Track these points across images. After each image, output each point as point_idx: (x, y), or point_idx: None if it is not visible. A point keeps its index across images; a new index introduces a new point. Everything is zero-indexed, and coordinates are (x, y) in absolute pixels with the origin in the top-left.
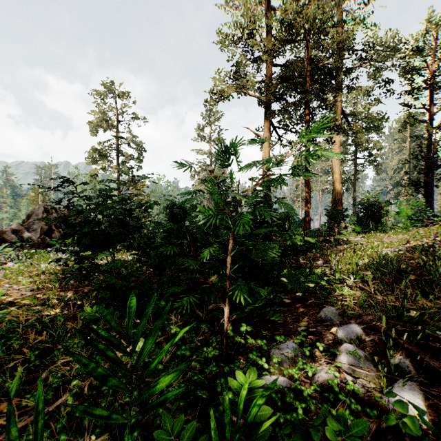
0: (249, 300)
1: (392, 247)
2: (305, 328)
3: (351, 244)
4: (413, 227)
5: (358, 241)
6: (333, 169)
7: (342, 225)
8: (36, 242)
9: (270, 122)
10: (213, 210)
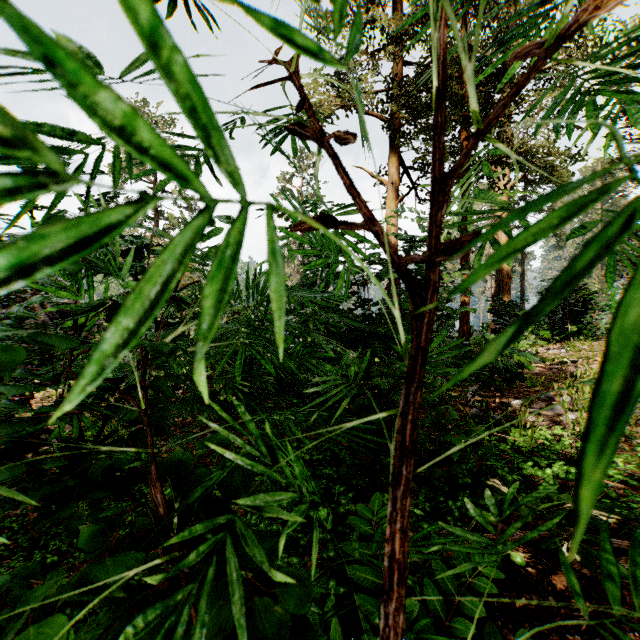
0: None
1: None
2: None
3: (552, 362)
4: None
5: (563, 356)
6: (496, 237)
7: None
8: None
9: (399, 159)
10: None
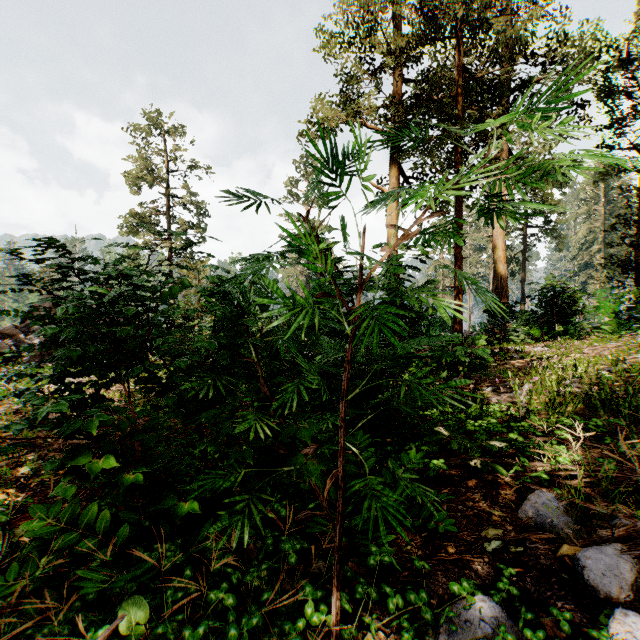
0: (400, 532)
1: (604, 364)
2: (501, 544)
3: (532, 358)
4: (624, 330)
5: (542, 353)
6: (493, 241)
7: (508, 327)
8: (38, 354)
9: (399, 170)
10: (307, 294)
